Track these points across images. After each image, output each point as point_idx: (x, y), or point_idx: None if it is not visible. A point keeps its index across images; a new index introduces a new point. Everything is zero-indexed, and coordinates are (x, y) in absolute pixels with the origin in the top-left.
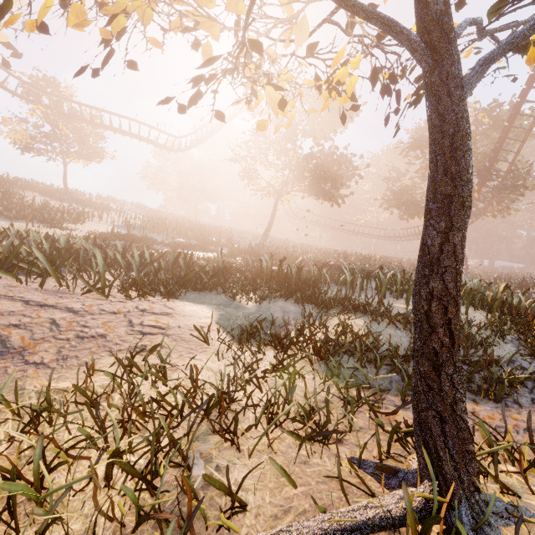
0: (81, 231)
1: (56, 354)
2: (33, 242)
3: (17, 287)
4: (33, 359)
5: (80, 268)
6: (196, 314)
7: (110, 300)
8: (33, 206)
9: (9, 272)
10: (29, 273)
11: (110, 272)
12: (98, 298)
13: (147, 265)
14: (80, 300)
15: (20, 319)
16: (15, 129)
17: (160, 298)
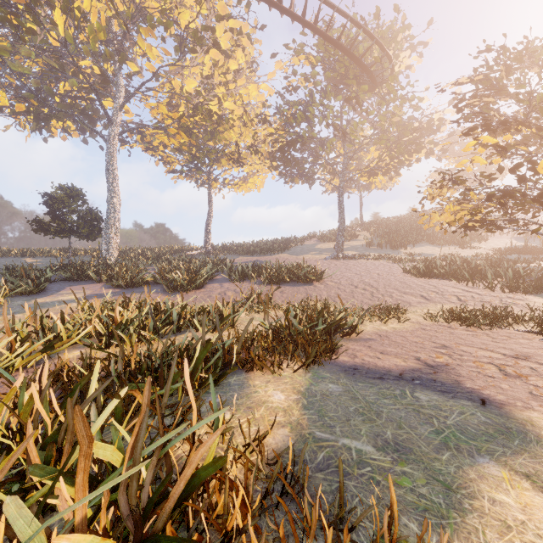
0: (484, 248)
1: (474, 304)
2: (459, 265)
3: (458, 285)
4: (468, 304)
5: (482, 278)
6: (539, 302)
7: (494, 292)
8: (450, 233)
9: (456, 280)
10: (461, 280)
11: (497, 281)
12: (488, 291)
13: (521, 277)
14: (481, 291)
15: (462, 295)
16: (437, 178)
17: (520, 294)
